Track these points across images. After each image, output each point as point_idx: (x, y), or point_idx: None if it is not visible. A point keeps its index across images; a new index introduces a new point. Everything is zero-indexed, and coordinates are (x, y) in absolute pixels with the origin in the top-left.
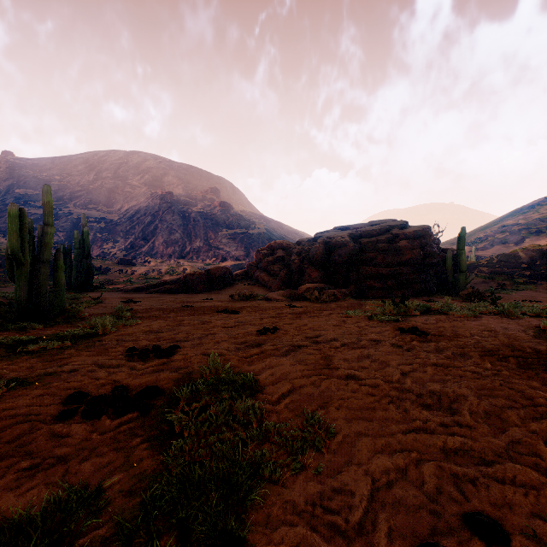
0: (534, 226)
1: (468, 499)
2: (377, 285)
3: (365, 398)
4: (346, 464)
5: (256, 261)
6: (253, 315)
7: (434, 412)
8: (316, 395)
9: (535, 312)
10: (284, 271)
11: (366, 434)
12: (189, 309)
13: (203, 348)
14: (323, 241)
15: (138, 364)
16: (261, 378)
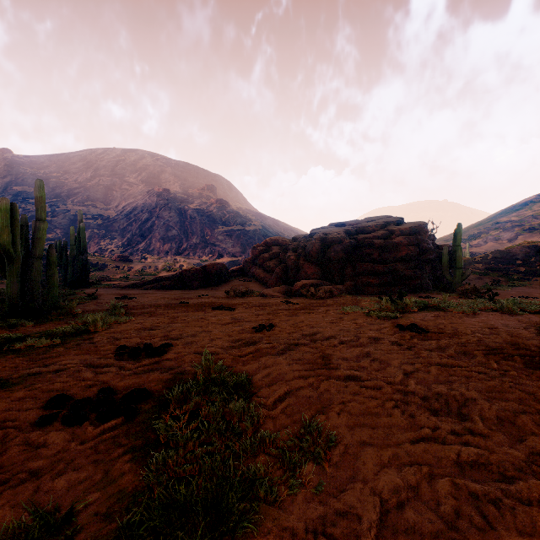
0: (527, 222)
1: (492, 525)
2: (373, 281)
3: (367, 402)
4: (350, 480)
5: (252, 258)
6: (248, 312)
7: (443, 418)
8: (315, 398)
9: (534, 308)
10: (280, 267)
11: (370, 444)
12: (184, 306)
13: (197, 346)
14: (319, 237)
15: (128, 363)
16: (256, 379)
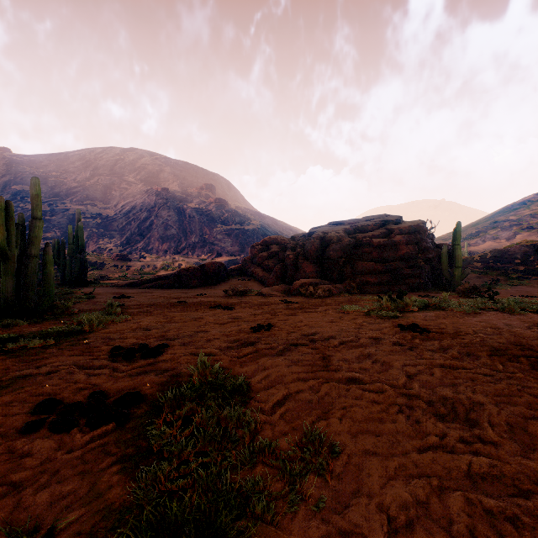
0: (525, 222)
1: None
2: (372, 280)
3: (370, 407)
4: (354, 494)
5: (251, 257)
6: (247, 311)
7: (450, 424)
8: (315, 402)
9: (535, 308)
10: (278, 266)
11: (375, 453)
12: (182, 305)
13: (193, 347)
14: (318, 236)
15: (122, 365)
16: (254, 381)
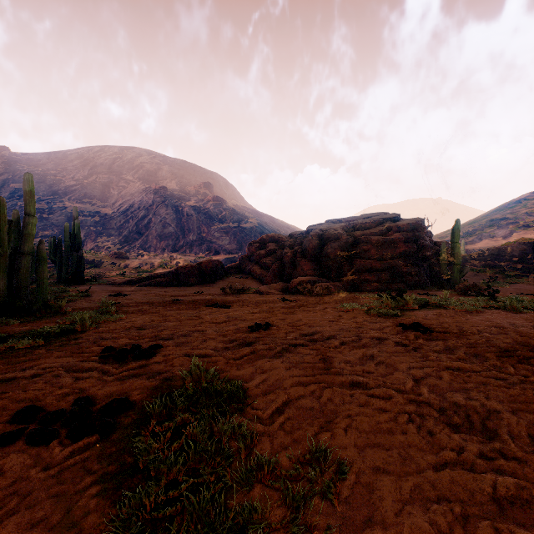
0: (522, 220)
1: None
2: (371, 278)
3: (377, 415)
4: (366, 523)
5: (249, 255)
6: (244, 310)
7: (466, 436)
8: (317, 409)
9: None
10: (276, 264)
11: (386, 471)
12: (178, 303)
13: (188, 347)
14: (316, 234)
15: (112, 367)
16: (251, 386)
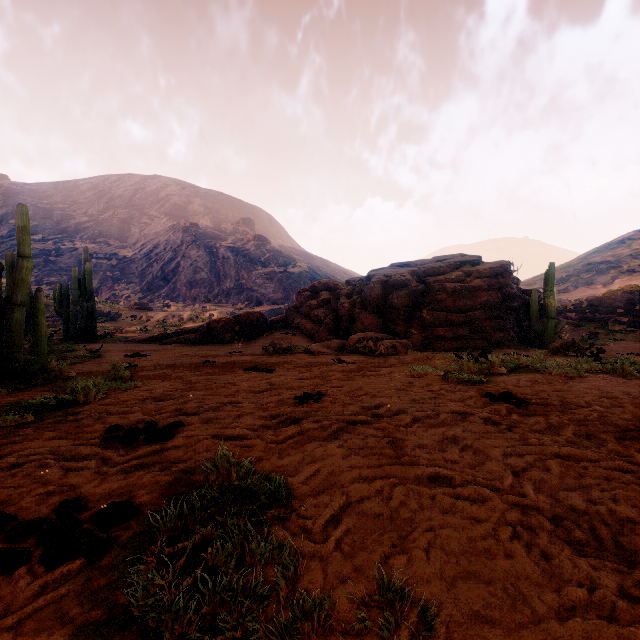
0: (625, 263)
1: None
2: (446, 334)
3: (469, 528)
4: None
5: (297, 305)
6: (291, 374)
7: (596, 561)
8: (386, 518)
9: None
10: (330, 317)
11: (488, 620)
12: (209, 366)
13: (217, 426)
14: (379, 280)
15: (117, 454)
16: (297, 482)
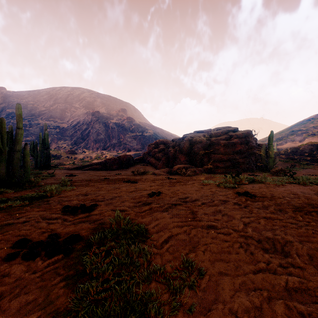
0: (310, 131)
1: None
2: (220, 165)
3: (222, 244)
4: (214, 302)
5: (148, 151)
6: (145, 184)
7: (272, 255)
8: (188, 240)
9: None
10: (164, 157)
11: (226, 274)
12: (106, 180)
13: (113, 206)
14: (188, 139)
15: (69, 217)
16: (149, 227)
